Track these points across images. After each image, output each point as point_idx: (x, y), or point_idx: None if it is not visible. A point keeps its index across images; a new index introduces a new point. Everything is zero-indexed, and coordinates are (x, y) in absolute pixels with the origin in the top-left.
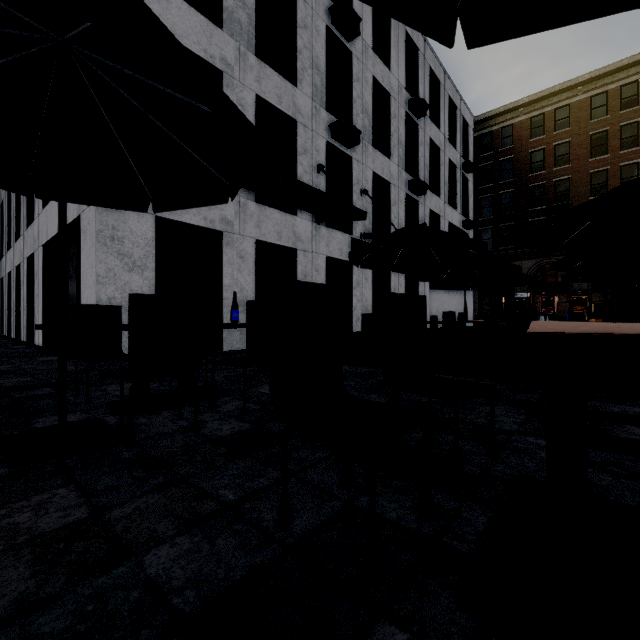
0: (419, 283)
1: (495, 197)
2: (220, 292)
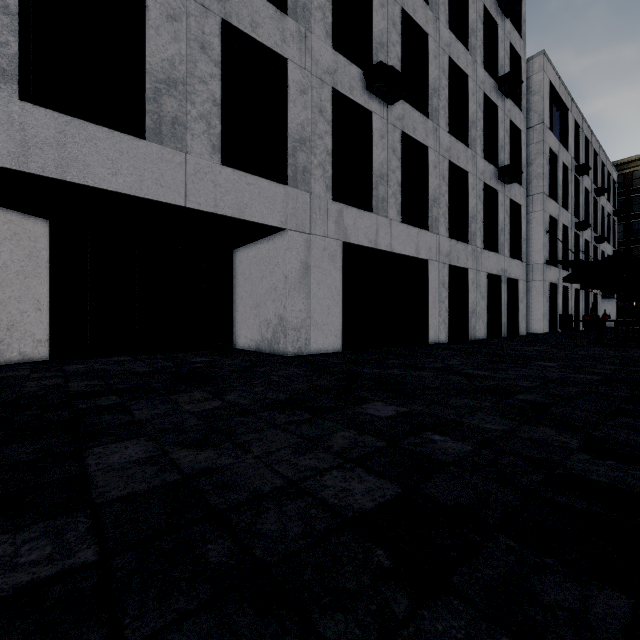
0: (597, 297)
1: (627, 225)
2: (555, 308)
